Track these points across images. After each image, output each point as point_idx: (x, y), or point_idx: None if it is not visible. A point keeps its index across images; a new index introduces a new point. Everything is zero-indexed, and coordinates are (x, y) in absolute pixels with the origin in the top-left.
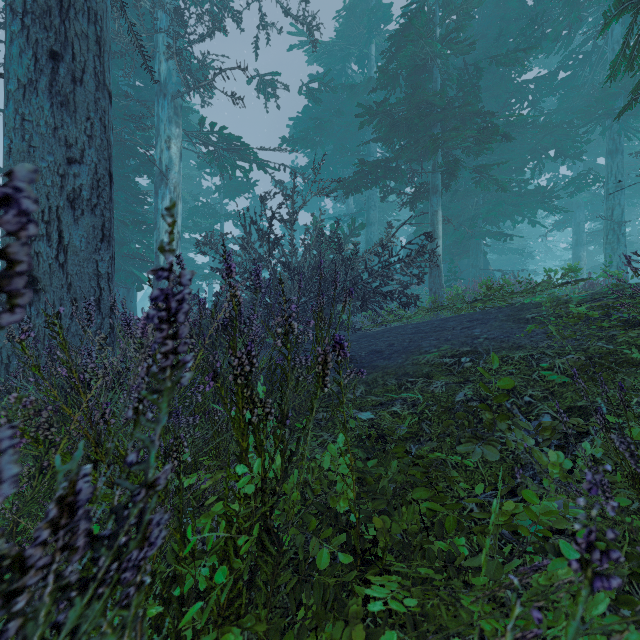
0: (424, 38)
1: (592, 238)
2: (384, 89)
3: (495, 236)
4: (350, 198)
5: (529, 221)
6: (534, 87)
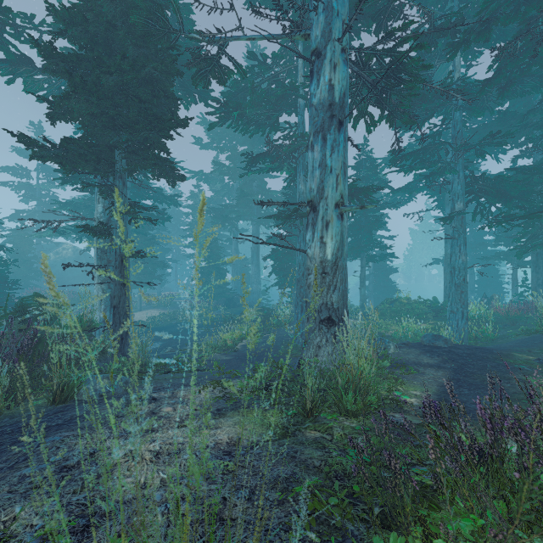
0: None
1: None
2: None
3: None
4: None
5: None
6: None
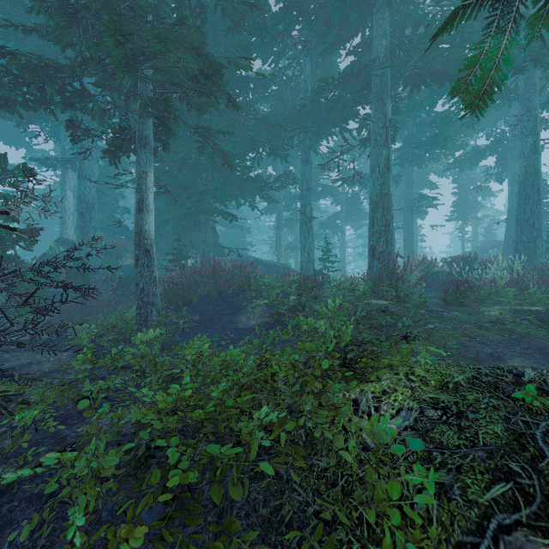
0: None
1: (286, 224)
2: None
3: (223, 215)
4: (67, 141)
5: (250, 205)
6: (254, 87)
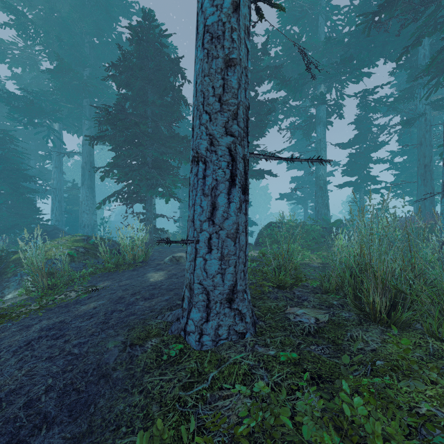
0: None
1: None
2: None
3: None
4: None
5: None
6: None
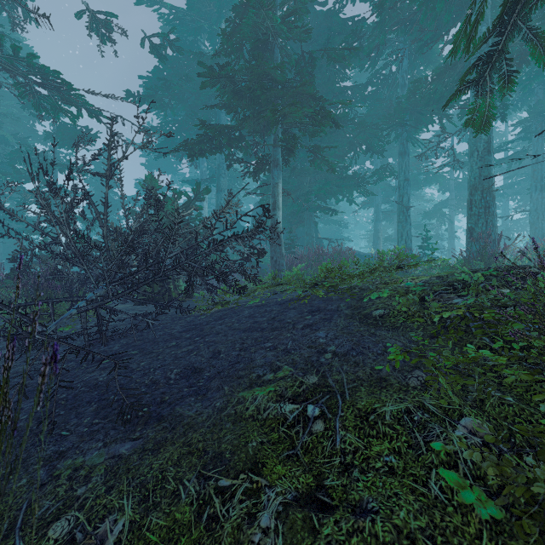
0: (265, 9)
1: (385, 216)
2: (228, 56)
3: (324, 210)
4: (203, 164)
5: (347, 200)
6: (351, 93)
